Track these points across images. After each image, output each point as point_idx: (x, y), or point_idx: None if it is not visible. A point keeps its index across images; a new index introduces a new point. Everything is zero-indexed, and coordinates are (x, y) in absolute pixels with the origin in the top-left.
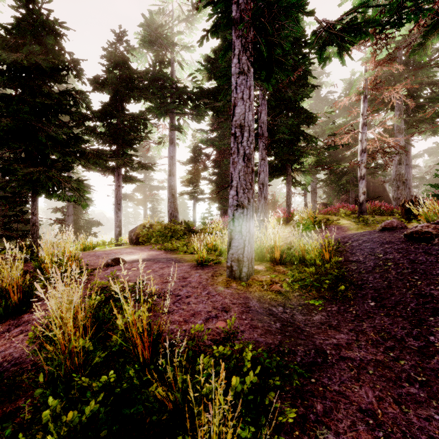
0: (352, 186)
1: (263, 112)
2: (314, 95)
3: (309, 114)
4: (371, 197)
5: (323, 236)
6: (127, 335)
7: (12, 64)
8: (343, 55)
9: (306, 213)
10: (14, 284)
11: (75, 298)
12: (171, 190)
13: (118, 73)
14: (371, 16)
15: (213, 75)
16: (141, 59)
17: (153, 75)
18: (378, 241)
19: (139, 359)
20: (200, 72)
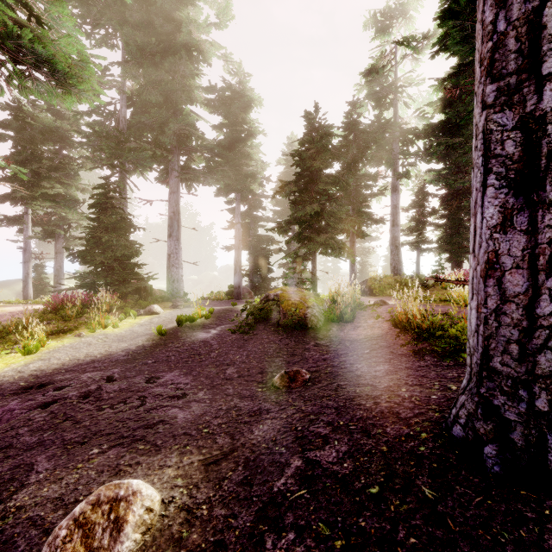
0: None
1: None
2: None
3: None
4: None
5: None
6: (457, 318)
7: (307, 167)
8: None
9: None
10: (349, 305)
11: (432, 299)
12: (395, 241)
13: (343, 133)
14: None
15: (448, 104)
16: (361, 110)
17: (379, 126)
18: None
19: (464, 327)
20: (431, 105)
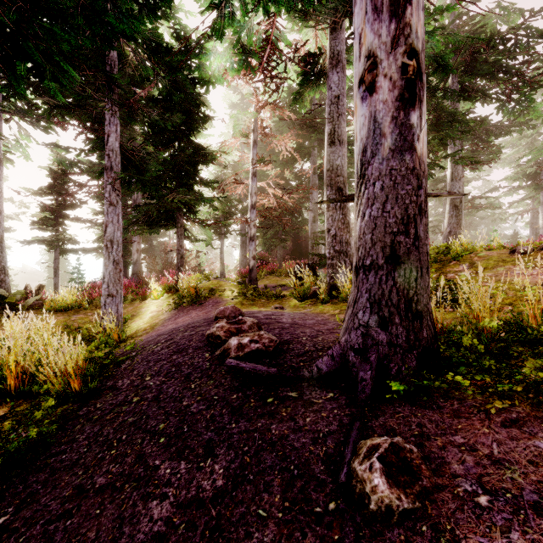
0: (279, 242)
1: (113, 134)
2: (213, 127)
3: (201, 151)
4: (303, 253)
5: (189, 317)
6: None
7: None
8: (228, 84)
9: (186, 282)
10: None
11: None
12: None
13: None
14: (247, 43)
15: None
16: None
17: None
18: (180, 346)
19: None
20: None
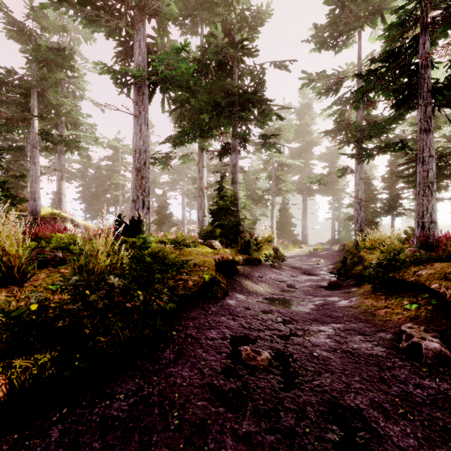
0: None
1: None
2: None
3: None
4: None
5: None
6: None
7: None
8: None
9: None
10: None
11: None
12: None
13: None
14: None
15: None
16: None
17: None
18: None
19: None
20: None
